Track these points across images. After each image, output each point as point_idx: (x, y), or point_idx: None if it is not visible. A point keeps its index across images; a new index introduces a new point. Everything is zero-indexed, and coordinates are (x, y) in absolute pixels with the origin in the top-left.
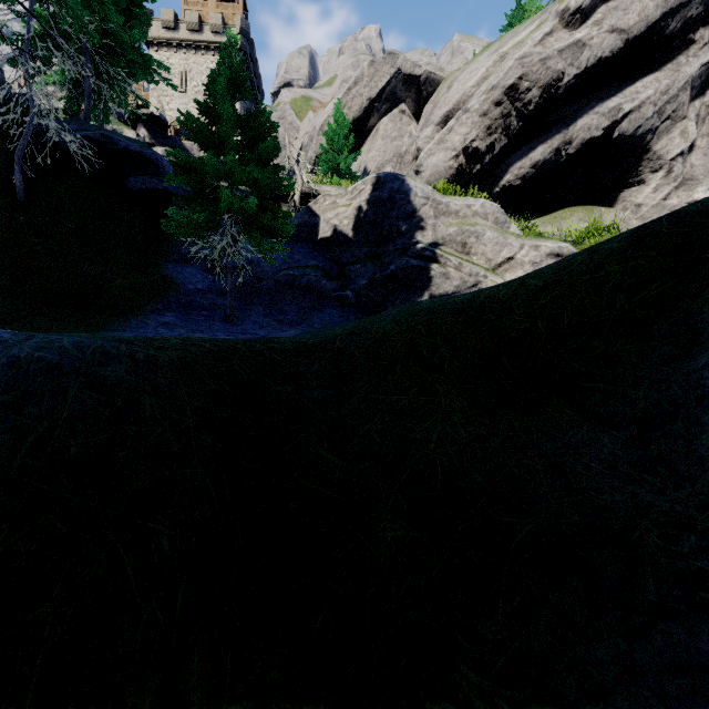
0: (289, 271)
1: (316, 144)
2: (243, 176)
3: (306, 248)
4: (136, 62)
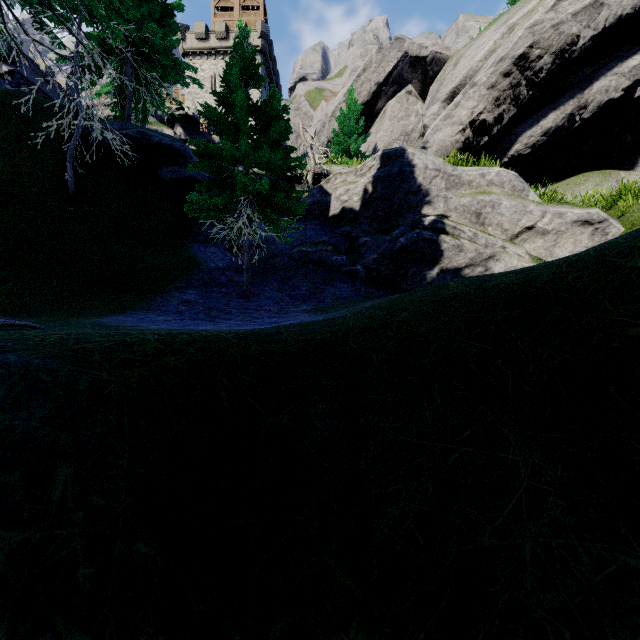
0: (302, 248)
1: (328, 130)
2: (257, 159)
3: (318, 225)
4: (169, 66)
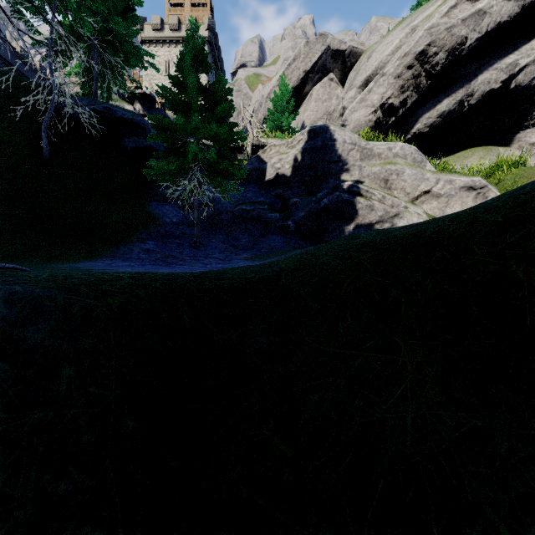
0: (243, 207)
1: (264, 108)
2: (205, 132)
3: (256, 188)
4: (130, 52)
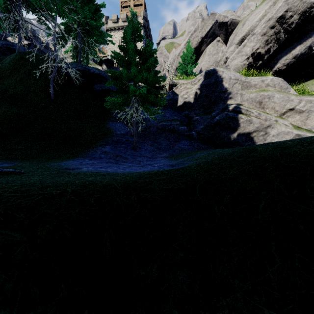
0: (163, 123)
1: (176, 62)
2: (140, 77)
3: (171, 111)
4: (98, 35)
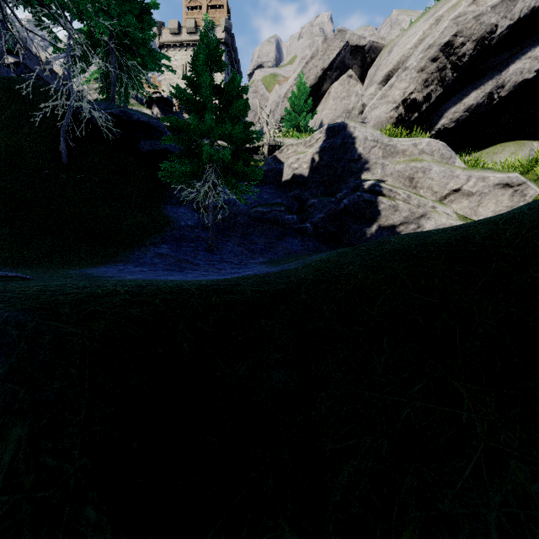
0: (259, 209)
1: (281, 109)
2: (220, 132)
3: (272, 189)
4: (147, 56)
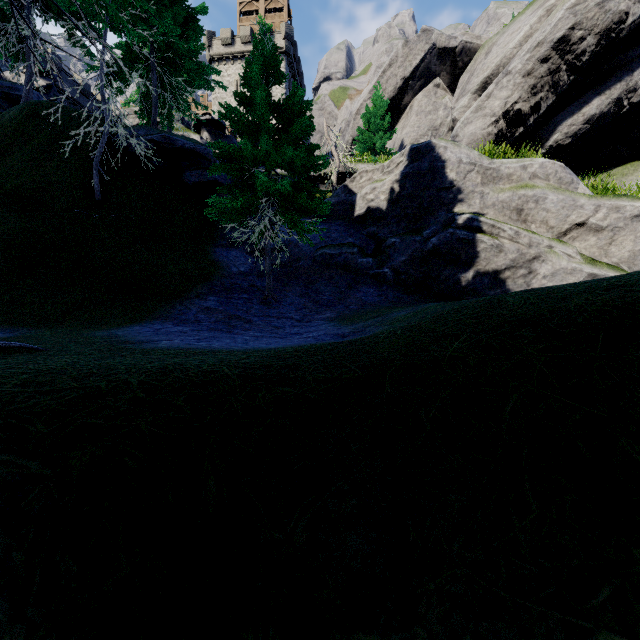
0: (326, 250)
1: (352, 128)
2: (278, 158)
3: (342, 226)
4: (194, 71)
